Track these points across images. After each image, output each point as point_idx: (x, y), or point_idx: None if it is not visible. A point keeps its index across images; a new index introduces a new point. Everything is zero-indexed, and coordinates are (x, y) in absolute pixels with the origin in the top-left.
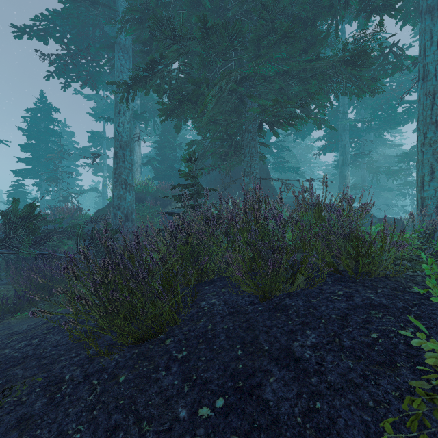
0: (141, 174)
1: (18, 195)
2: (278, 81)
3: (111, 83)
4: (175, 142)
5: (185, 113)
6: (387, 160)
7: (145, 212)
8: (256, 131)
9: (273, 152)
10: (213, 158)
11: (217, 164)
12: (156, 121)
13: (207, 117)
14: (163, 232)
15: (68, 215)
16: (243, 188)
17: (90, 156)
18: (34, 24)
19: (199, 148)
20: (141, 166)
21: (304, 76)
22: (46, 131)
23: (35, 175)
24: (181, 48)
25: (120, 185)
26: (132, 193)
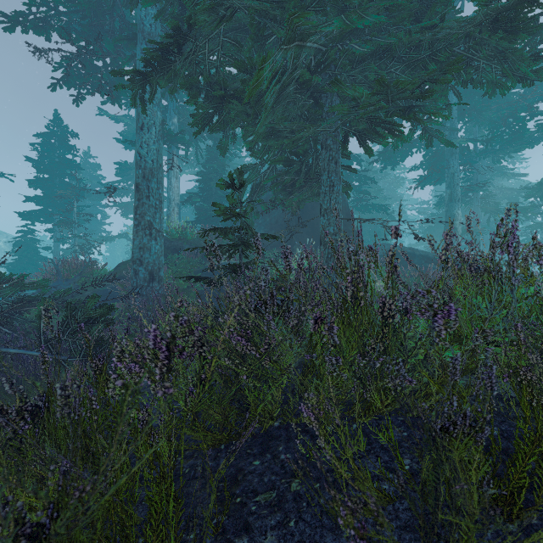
0: (179, 215)
1: (27, 243)
2: (374, 67)
3: (116, 73)
4: (224, 172)
5: (231, 122)
6: (506, 195)
7: (181, 267)
8: (339, 146)
9: (354, 185)
10: (274, 191)
11: (279, 199)
12: (199, 146)
13: (264, 123)
14: (203, 295)
15: (77, 271)
16: (328, 234)
17: (119, 193)
18: (29, 11)
19: (253, 176)
20: (179, 205)
21: (417, 56)
22: (60, 162)
23: (47, 218)
24: (221, 4)
25: (142, 229)
26: (160, 241)
